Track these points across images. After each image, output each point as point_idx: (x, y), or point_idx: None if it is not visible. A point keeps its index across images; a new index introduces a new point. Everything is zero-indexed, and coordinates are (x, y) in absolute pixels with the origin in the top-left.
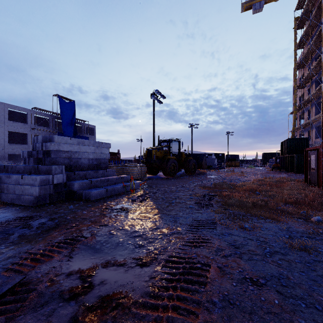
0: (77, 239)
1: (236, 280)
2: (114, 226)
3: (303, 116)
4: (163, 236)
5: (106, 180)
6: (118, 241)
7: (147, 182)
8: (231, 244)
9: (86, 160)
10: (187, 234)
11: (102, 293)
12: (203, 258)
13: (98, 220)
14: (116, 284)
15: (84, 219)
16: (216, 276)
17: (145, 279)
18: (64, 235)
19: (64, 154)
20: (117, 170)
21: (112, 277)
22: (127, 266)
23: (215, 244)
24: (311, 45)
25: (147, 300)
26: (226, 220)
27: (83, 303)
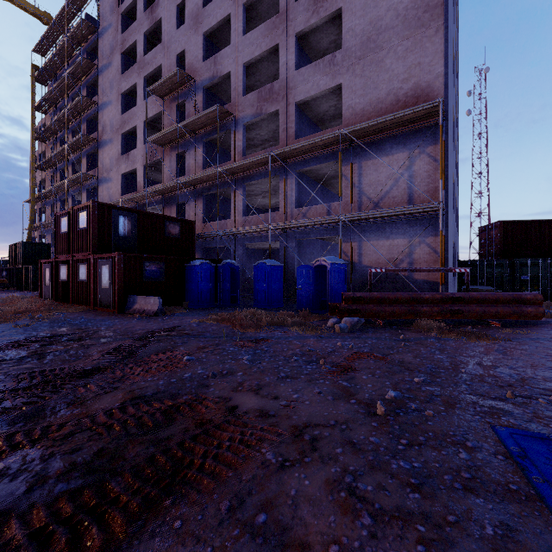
0: None
1: None
2: None
3: (46, 211)
4: None
5: None
6: None
7: None
8: None
9: None
10: None
11: None
12: None
13: None
14: None
15: None
16: None
17: None
18: None
19: None
20: None
21: None
22: None
23: None
24: (54, 121)
25: None
26: None
27: None
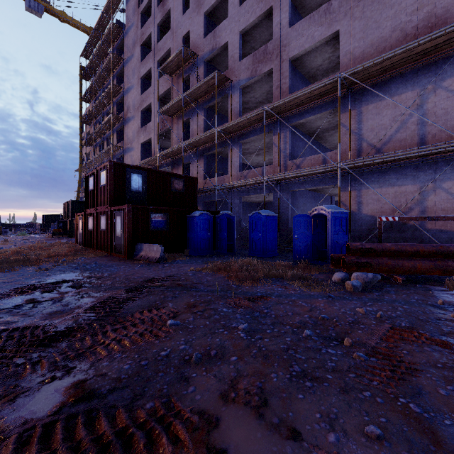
0: None
1: None
2: None
3: None
4: None
5: None
6: None
7: None
8: None
9: None
10: None
11: None
12: None
13: None
14: None
15: None
16: None
17: None
18: None
19: None
20: None
21: None
22: None
23: None
24: (94, 107)
25: None
26: None
27: None
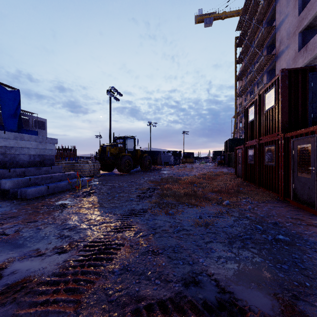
0: None
1: (141, 253)
2: (44, 222)
3: (242, 121)
4: (92, 226)
5: (48, 178)
6: (44, 235)
7: (98, 179)
8: (151, 227)
9: (25, 156)
10: (116, 223)
11: (10, 281)
12: (120, 240)
13: (28, 217)
14: (27, 272)
15: (12, 217)
16: (125, 252)
17: (58, 263)
18: None
19: None
20: (67, 167)
21: (26, 266)
22: (45, 255)
23: (137, 228)
24: (246, 62)
25: (51, 279)
26: (157, 208)
27: None
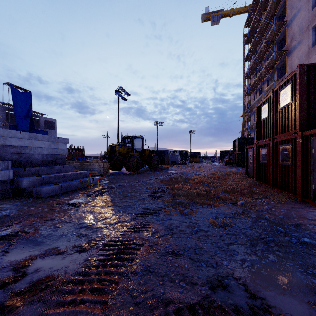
0: (17, 234)
1: (161, 254)
2: (61, 220)
3: (250, 119)
4: (108, 225)
5: (61, 176)
6: (62, 233)
7: (108, 178)
8: (167, 227)
9: (39, 156)
10: (131, 222)
11: (34, 279)
12: (139, 240)
13: (45, 215)
14: (50, 270)
15: (30, 215)
16: (145, 252)
17: (80, 262)
18: (3, 232)
19: (12, 149)
20: (77, 166)
21: (48, 264)
22: (66, 254)
23: (153, 228)
24: (255, 59)
25: (76, 278)
26: (170, 208)
27: (11, 290)
